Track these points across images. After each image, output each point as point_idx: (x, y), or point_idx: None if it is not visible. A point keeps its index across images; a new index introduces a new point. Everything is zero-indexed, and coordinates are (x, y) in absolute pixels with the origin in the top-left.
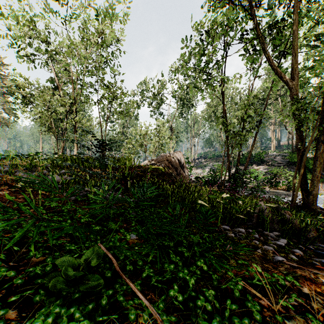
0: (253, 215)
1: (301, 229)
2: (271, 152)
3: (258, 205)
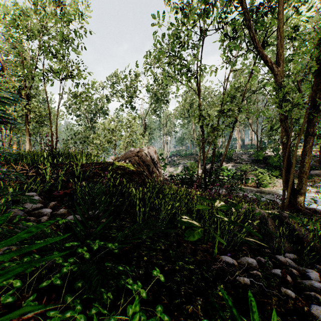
0: (253, 228)
1: None
2: (238, 151)
3: (258, 213)
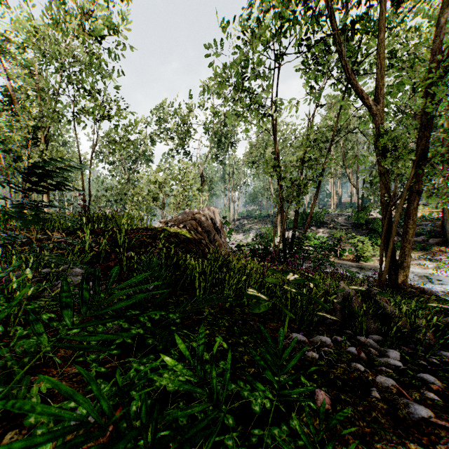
0: (335, 307)
1: (414, 329)
2: (332, 211)
3: (342, 290)
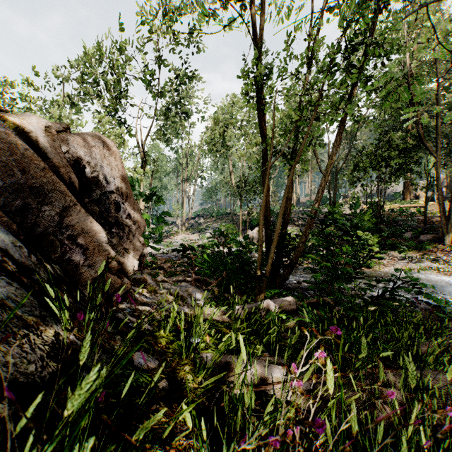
0: None
1: None
2: (296, 208)
3: None
